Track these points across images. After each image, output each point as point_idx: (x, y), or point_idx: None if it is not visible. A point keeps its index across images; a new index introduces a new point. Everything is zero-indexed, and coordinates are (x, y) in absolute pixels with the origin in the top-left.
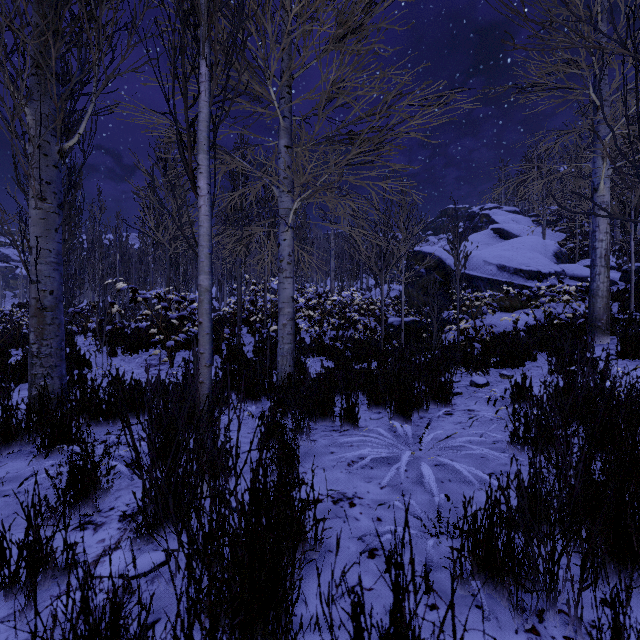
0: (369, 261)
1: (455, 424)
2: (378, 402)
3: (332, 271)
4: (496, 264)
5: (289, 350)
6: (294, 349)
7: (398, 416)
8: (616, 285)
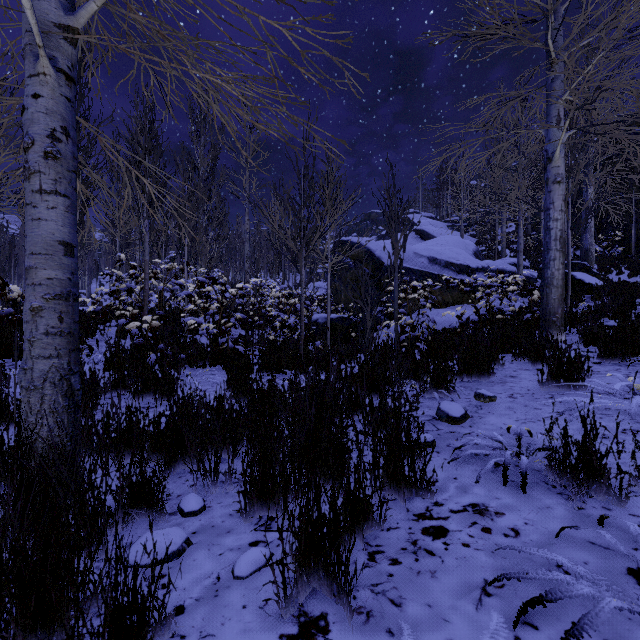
0: (285, 236)
1: (477, 603)
2: (268, 493)
3: (247, 258)
4: (427, 256)
5: (52, 373)
6: (73, 369)
7: (309, 575)
8: (536, 282)
